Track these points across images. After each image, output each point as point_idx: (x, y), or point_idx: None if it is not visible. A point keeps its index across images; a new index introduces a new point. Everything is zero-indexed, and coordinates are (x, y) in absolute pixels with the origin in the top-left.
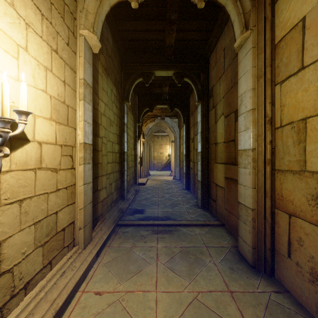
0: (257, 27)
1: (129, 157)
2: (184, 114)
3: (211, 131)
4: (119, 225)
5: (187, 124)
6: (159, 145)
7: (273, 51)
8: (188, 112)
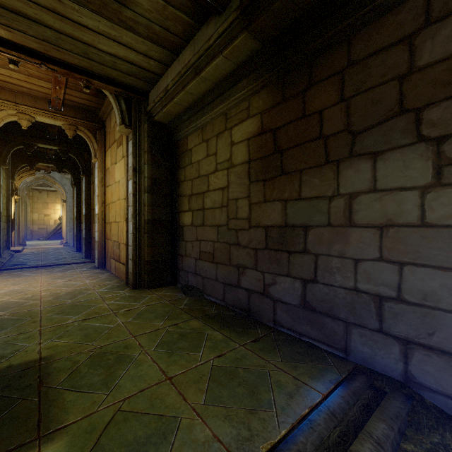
0: (100, 159)
1: (2, 218)
2: (74, 176)
3: (92, 200)
4: (2, 270)
5: (78, 187)
6: (43, 203)
7: (106, 172)
8: (79, 175)
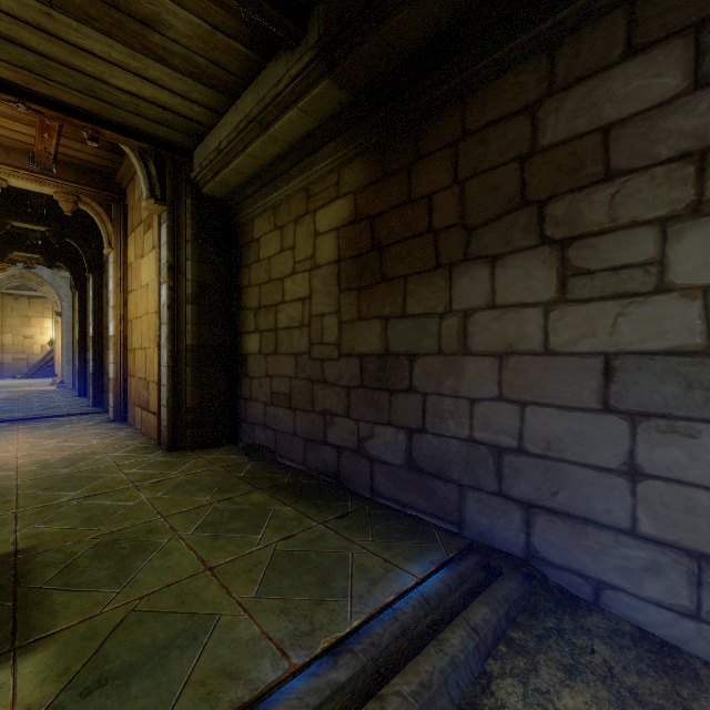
0: (117, 249)
1: None
2: (76, 274)
3: (105, 313)
4: None
5: (82, 293)
6: (22, 317)
7: (126, 270)
8: (84, 273)
